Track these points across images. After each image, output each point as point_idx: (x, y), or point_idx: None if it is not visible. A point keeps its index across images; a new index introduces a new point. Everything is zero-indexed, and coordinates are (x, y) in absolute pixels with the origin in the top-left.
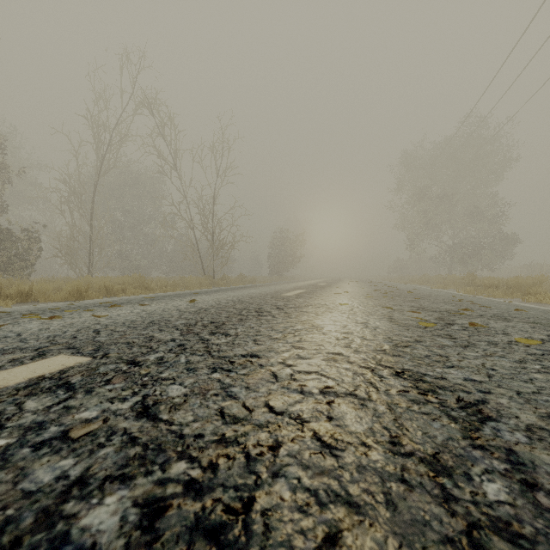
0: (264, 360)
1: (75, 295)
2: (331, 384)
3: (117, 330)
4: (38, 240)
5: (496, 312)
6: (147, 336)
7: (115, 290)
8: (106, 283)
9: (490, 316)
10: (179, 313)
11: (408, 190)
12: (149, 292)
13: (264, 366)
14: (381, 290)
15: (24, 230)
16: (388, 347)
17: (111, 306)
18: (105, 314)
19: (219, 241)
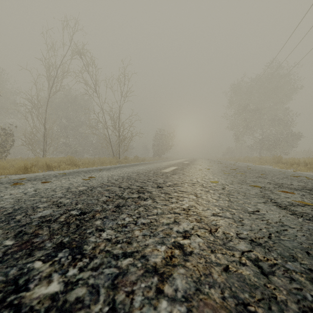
0: None
1: (22, 170)
2: None
3: None
4: (12, 135)
5: None
6: None
7: (53, 166)
8: (47, 161)
9: None
10: (63, 194)
11: (235, 106)
12: (75, 167)
13: None
14: (228, 167)
15: (3, 129)
16: None
17: (13, 184)
18: None
19: (123, 135)
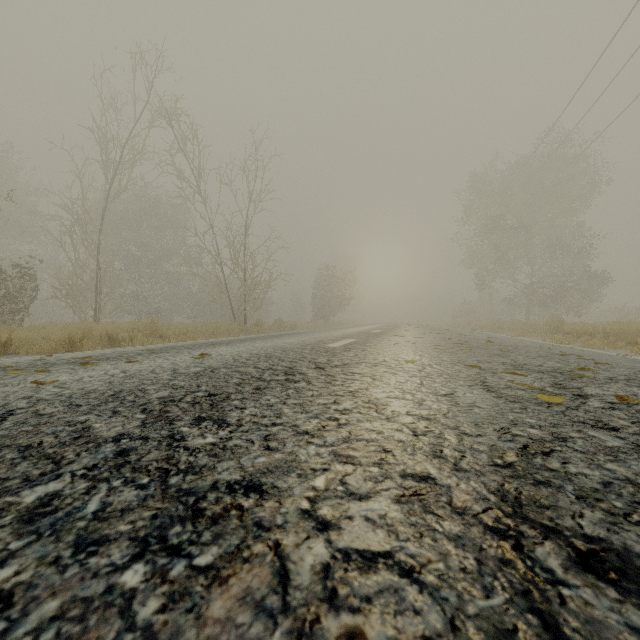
0: (270, 504)
1: (65, 345)
2: (433, 625)
3: (43, 412)
4: (33, 278)
5: (625, 372)
6: (78, 428)
7: (120, 338)
8: (109, 330)
9: (624, 380)
10: (171, 376)
11: (478, 219)
12: (162, 341)
13: (265, 529)
14: (451, 340)
15: (16, 266)
16: (515, 456)
17: (82, 364)
18: (60, 378)
19: (252, 279)
